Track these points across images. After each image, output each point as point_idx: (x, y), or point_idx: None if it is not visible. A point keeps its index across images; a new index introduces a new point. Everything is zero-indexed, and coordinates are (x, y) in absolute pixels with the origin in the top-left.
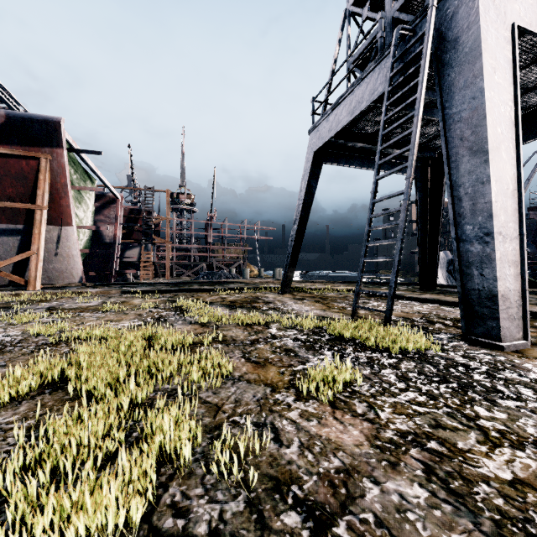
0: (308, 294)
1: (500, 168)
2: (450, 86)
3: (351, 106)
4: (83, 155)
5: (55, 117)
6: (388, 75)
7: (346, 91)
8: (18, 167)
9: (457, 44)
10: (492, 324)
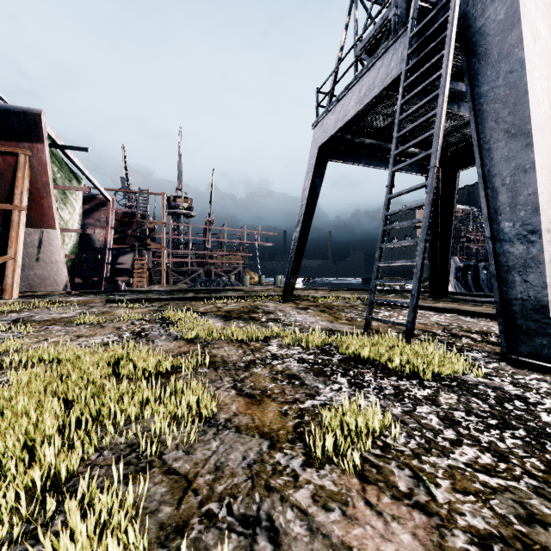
0: (312, 302)
1: (545, 153)
2: (481, 61)
3: (360, 94)
4: (68, 152)
5: (35, 109)
6: (405, 53)
7: (354, 78)
8: None
9: (489, 12)
10: (542, 341)
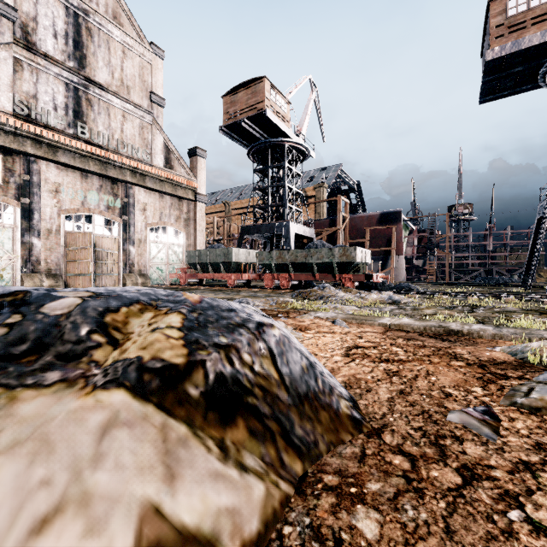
0: (539, 288)
1: None
2: None
3: None
4: (404, 218)
5: (399, 209)
6: (543, 211)
7: (546, 198)
8: (383, 233)
9: None
10: None
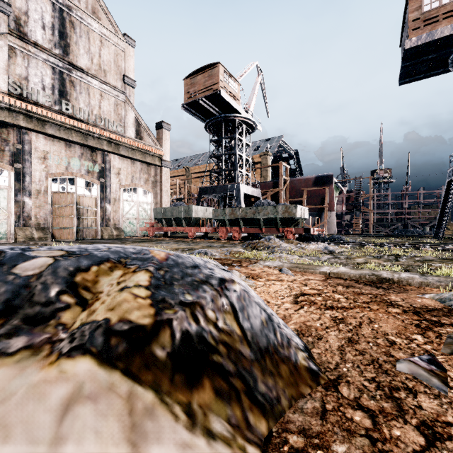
0: (449, 239)
1: None
2: None
3: None
4: (335, 181)
5: (331, 173)
6: None
7: None
8: (318, 193)
9: None
10: None
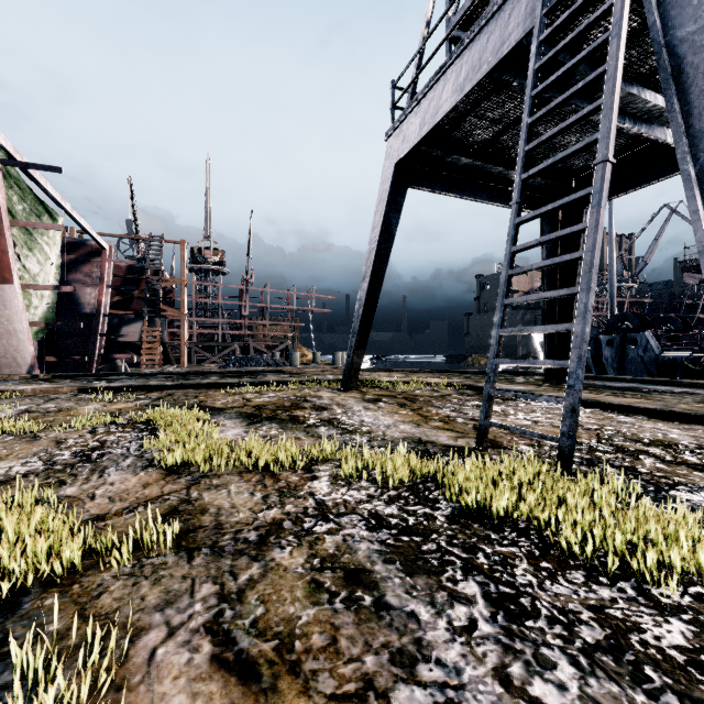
0: (385, 390)
1: None
2: None
3: (458, 78)
4: (37, 176)
5: None
6: None
7: (449, 57)
8: None
9: None
10: None
